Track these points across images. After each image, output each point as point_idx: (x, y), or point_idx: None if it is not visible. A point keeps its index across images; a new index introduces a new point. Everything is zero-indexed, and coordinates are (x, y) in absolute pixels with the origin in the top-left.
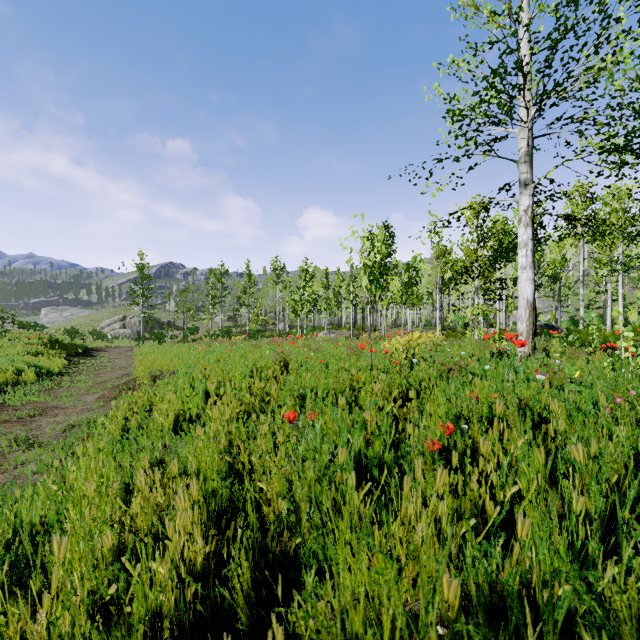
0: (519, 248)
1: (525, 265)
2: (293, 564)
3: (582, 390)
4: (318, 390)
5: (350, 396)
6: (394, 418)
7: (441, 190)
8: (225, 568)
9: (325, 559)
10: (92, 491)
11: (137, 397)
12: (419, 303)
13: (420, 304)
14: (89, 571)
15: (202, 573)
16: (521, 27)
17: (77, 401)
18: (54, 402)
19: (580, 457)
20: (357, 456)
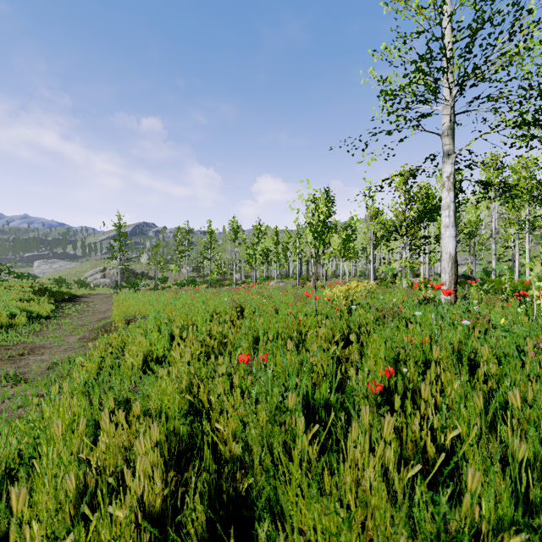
0: (443, 209)
1: (448, 224)
2: (247, 503)
3: (507, 336)
4: (270, 334)
5: (298, 339)
6: (337, 359)
7: (375, 160)
8: (183, 505)
9: (277, 499)
10: (60, 433)
11: (113, 338)
12: (355, 257)
13: (356, 257)
14: (51, 515)
15: (161, 513)
16: (444, 19)
17: (61, 341)
18: (41, 342)
19: (517, 403)
20: (306, 397)
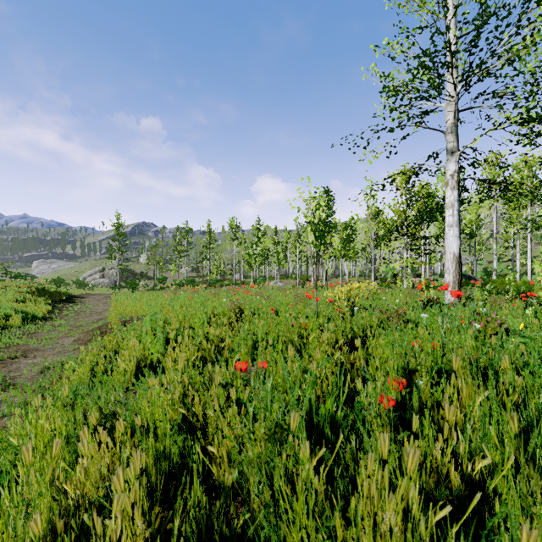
0: (446, 208)
1: (452, 223)
2: None
3: (528, 342)
4: (269, 339)
5: (299, 343)
6: (340, 364)
7: (377, 158)
8: None
9: (278, 538)
10: (30, 458)
11: (108, 340)
12: (355, 257)
13: (356, 257)
14: None
15: None
16: (448, 13)
17: (55, 344)
18: (35, 345)
19: None
20: (310, 413)
